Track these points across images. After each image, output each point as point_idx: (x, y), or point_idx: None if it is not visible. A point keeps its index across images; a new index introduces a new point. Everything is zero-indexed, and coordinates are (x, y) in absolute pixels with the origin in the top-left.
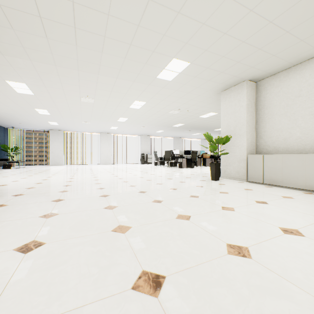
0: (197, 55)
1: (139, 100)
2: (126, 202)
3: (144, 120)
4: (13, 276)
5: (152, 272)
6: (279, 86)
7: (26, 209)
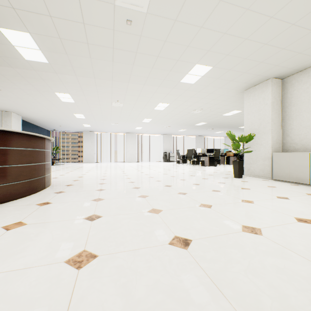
0: (219, 59)
1: (163, 102)
2: (155, 193)
3: (167, 120)
4: (89, 232)
5: (182, 237)
6: (308, 82)
7: (80, 195)
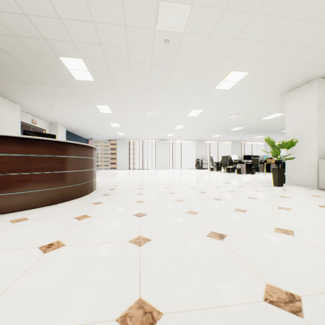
0: (255, 65)
1: (196, 109)
2: (191, 198)
3: (200, 126)
4: (140, 224)
5: (218, 232)
6: None
7: (123, 197)
